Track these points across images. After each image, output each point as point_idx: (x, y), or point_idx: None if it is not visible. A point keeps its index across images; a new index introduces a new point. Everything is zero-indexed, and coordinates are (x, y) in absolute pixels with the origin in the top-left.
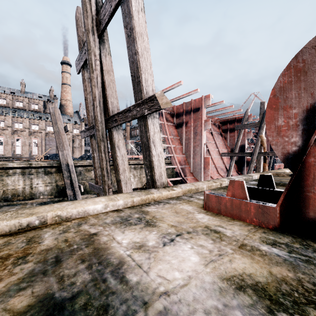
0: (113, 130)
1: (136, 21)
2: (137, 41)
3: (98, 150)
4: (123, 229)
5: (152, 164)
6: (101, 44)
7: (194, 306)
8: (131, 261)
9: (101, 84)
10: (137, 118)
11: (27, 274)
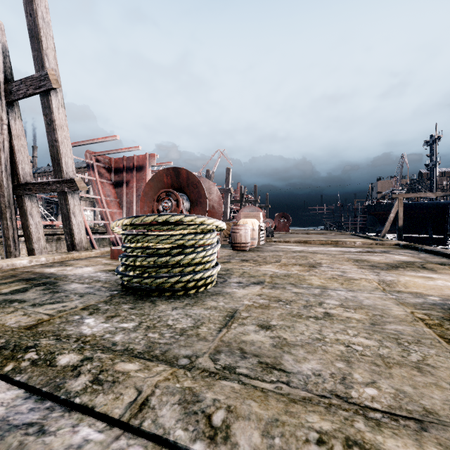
0: (25, 197)
1: (57, 116)
2: (57, 132)
3: (3, 218)
4: (50, 268)
5: (72, 231)
6: (10, 107)
7: (84, 274)
8: (58, 272)
9: (9, 148)
10: (57, 192)
11: (2, 279)
